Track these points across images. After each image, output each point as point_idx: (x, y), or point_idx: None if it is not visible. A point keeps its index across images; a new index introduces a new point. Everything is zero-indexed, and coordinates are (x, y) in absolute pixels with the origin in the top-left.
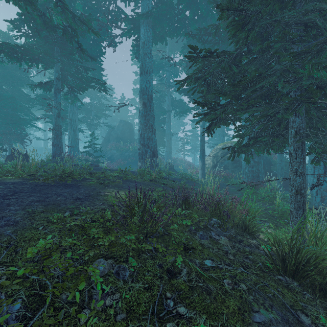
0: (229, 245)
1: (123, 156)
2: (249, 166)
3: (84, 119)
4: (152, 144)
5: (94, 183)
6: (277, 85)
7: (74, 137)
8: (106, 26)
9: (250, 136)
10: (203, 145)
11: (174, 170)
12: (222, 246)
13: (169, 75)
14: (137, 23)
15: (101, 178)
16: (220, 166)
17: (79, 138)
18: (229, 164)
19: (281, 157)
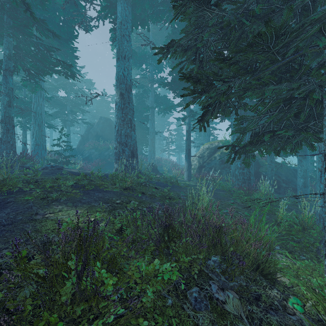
0: (243, 315)
1: (102, 156)
2: (239, 168)
3: (58, 115)
4: (130, 143)
5: (31, 198)
6: (307, 51)
7: (39, 133)
8: (77, 4)
9: (254, 131)
10: (189, 144)
11: (158, 172)
12: (234, 322)
13: (153, 70)
14: (113, 0)
15: (49, 189)
16: (207, 167)
17: (45, 135)
18: (216, 165)
19: (271, 157)
